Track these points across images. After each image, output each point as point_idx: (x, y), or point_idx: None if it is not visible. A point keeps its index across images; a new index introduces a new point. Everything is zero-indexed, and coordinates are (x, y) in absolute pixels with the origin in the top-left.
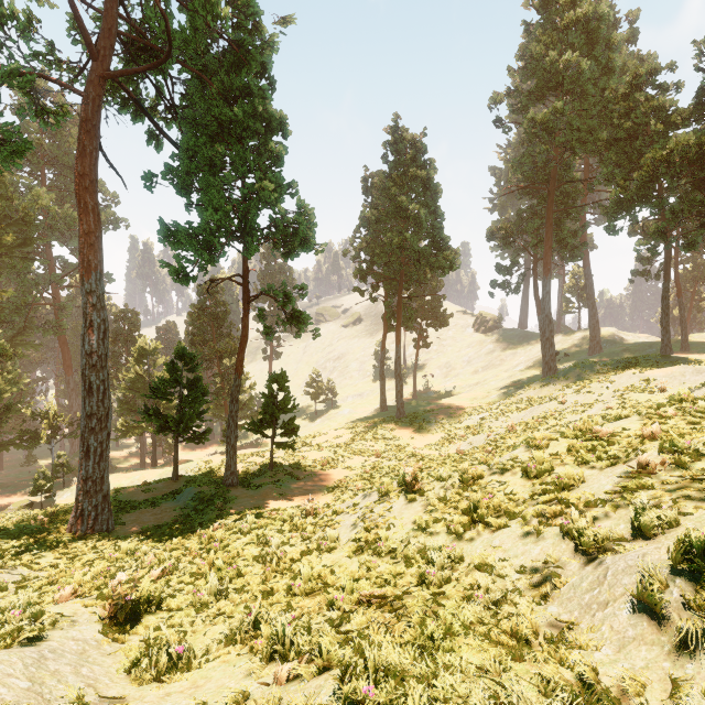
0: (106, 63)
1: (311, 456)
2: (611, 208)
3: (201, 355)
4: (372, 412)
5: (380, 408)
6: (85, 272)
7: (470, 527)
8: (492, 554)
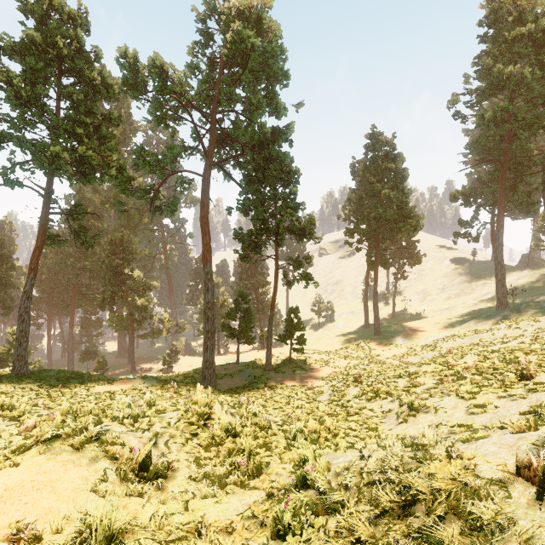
0: (212, 158)
1: (313, 357)
2: None
3: (245, 286)
4: (359, 328)
5: (364, 325)
6: (205, 263)
7: (374, 398)
8: (377, 407)
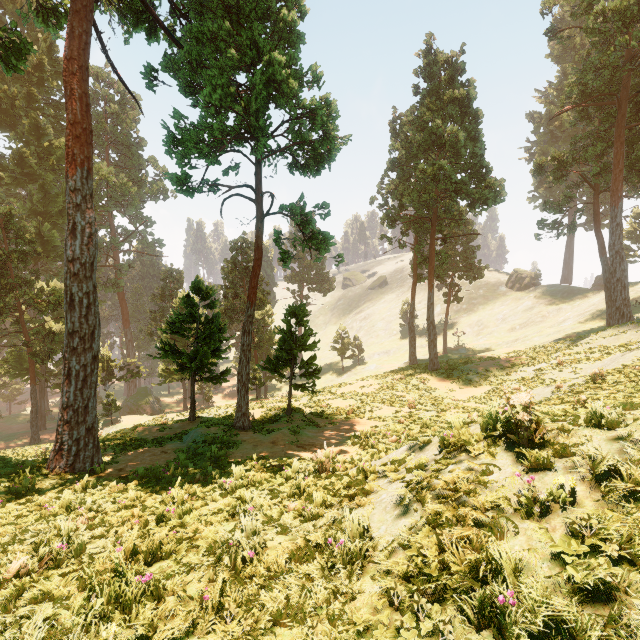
0: None
1: (334, 404)
2: None
3: (232, 307)
4: (400, 366)
5: (409, 361)
6: (69, 168)
7: None
8: None
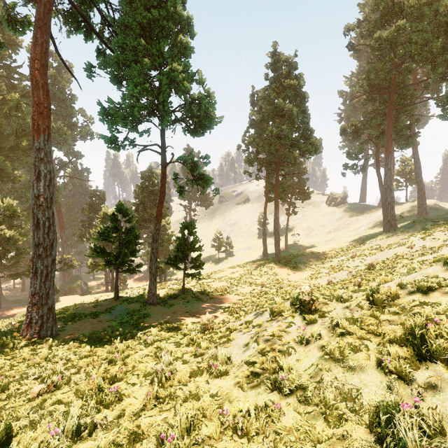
0: None
1: (213, 285)
2: (445, 99)
3: (142, 218)
4: (257, 258)
5: (263, 254)
6: (35, 134)
7: (418, 364)
8: None
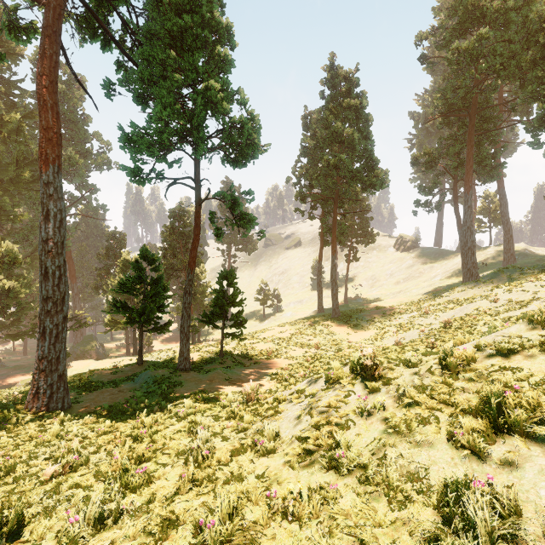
0: None
1: (257, 347)
2: (536, 123)
3: (171, 265)
4: (311, 314)
5: (317, 310)
6: (43, 165)
7: (495, 438)
8: None
